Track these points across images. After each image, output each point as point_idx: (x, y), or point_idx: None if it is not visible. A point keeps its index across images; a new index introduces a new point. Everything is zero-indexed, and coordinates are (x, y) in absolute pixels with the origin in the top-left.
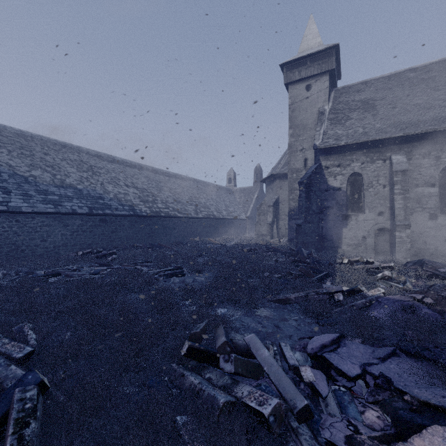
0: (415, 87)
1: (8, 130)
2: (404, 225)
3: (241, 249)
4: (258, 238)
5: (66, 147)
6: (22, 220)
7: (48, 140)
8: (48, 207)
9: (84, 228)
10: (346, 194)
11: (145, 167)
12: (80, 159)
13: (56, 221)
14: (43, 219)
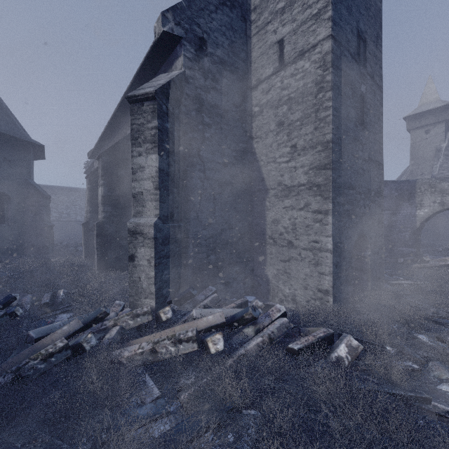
0: None
1: None
2: None
3: None
4: None
5: None
6: None
7: None
8: None
9: None
10: None
11: None
12: None
13: None
14: None
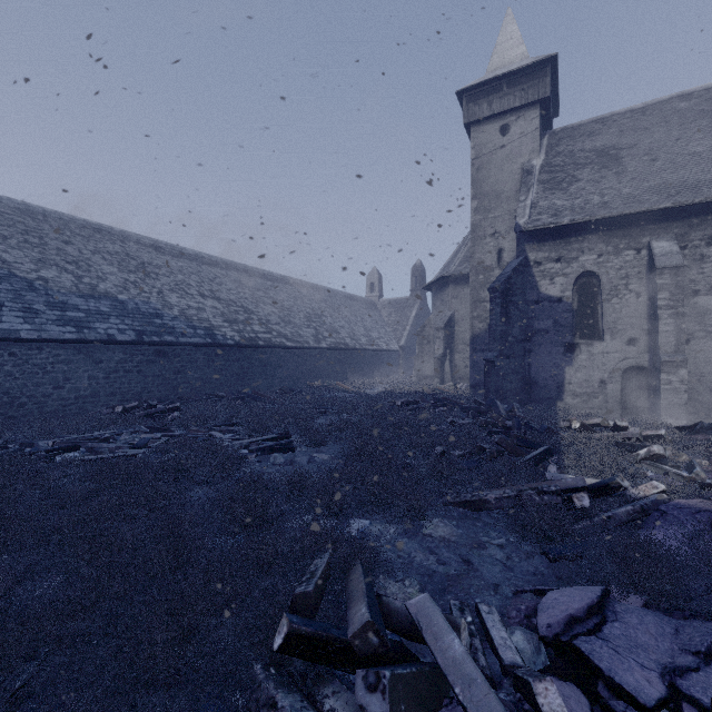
0: (690, 125)
1: (3, 203)
2: (676, 361)
3: (392, 402)
4: (420, 382)
5: (102, 232)
6: (21, 353)
7: (72, 220)
8: (66, 331)
9: (128, 366)
10: (571, 308)
11: (233, 265)
12: (125, 252)
13: (79, 355)
14: (57, 351)
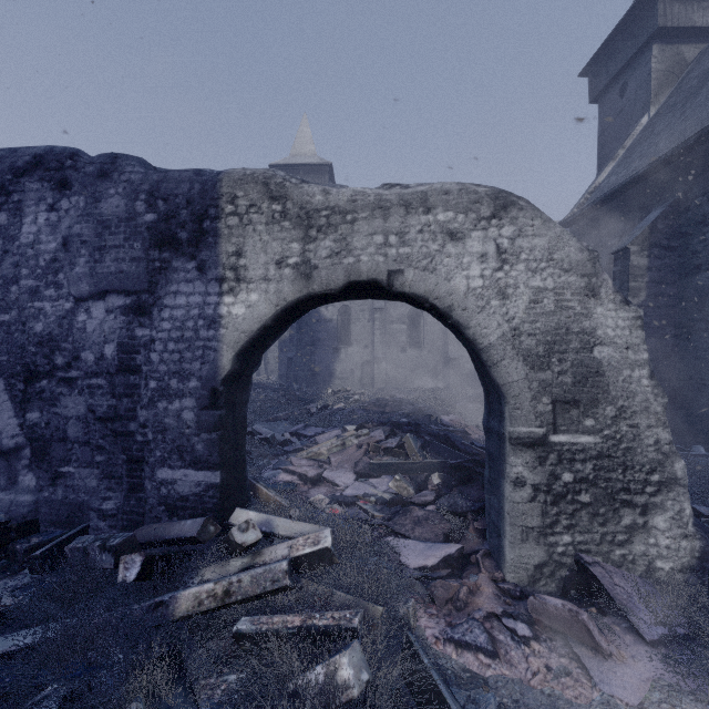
0: None
1: None
2: (381, 358)
3: None
4: None
5: None
6: None
7: None
8: None
9: None
10: (337, 326)
11: None
12: None
13: None
14: None
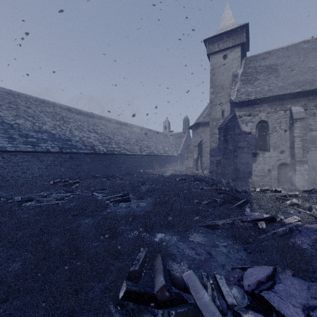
0: (308, 54)
1: None
2: (302, 161)
3: (174, 179)
4: (187, 170)
5: (44, 102)
6: (7, 157)
7: (31, 97)
8: (28, 147)
9: (56, 163)
10: (255, 137)
11: (103, 118)
12: (54, 112)
13: (33, 158)
14: (24, 156)
